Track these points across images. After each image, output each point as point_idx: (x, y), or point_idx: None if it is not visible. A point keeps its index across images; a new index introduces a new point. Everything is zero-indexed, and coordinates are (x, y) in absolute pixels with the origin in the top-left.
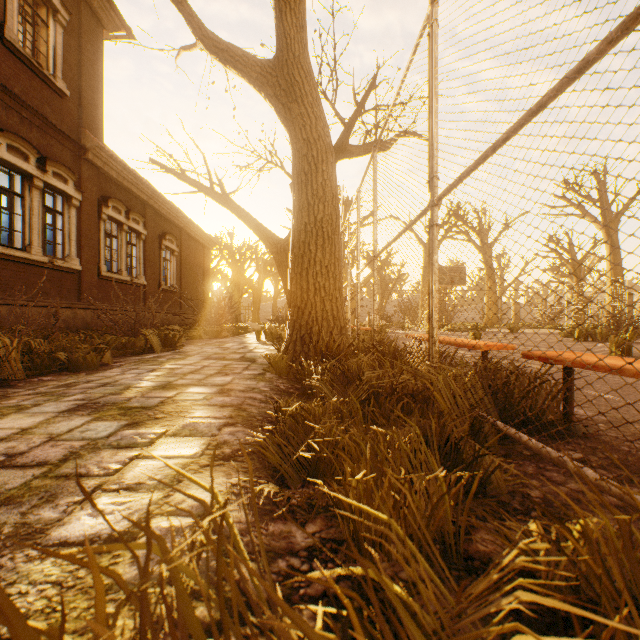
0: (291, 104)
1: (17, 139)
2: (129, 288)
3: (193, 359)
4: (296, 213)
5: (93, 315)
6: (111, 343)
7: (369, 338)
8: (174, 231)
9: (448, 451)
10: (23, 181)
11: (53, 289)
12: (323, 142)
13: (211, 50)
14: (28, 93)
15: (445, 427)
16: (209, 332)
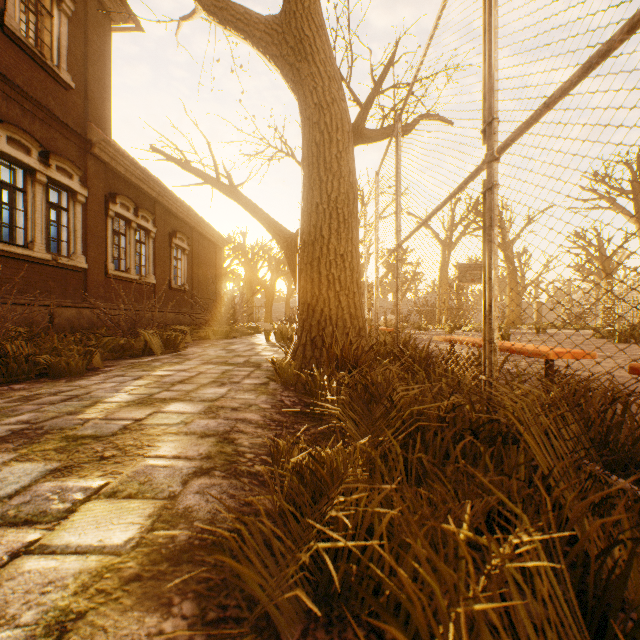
0: (300, 63)
1: (18, 131)
2: (138, 287)
3: (191, 363)
4: (306, 192)
5: (99, 315)
6: (107, 344)
7: (391, 340)
8: (185, 229)
9: (579, 563)
10: (25, 175)
11: (57, 288)
12: (338, 107)
13: (209, 10)
14: (30, 84)
15: (563, 510)
16: (218, 332)
